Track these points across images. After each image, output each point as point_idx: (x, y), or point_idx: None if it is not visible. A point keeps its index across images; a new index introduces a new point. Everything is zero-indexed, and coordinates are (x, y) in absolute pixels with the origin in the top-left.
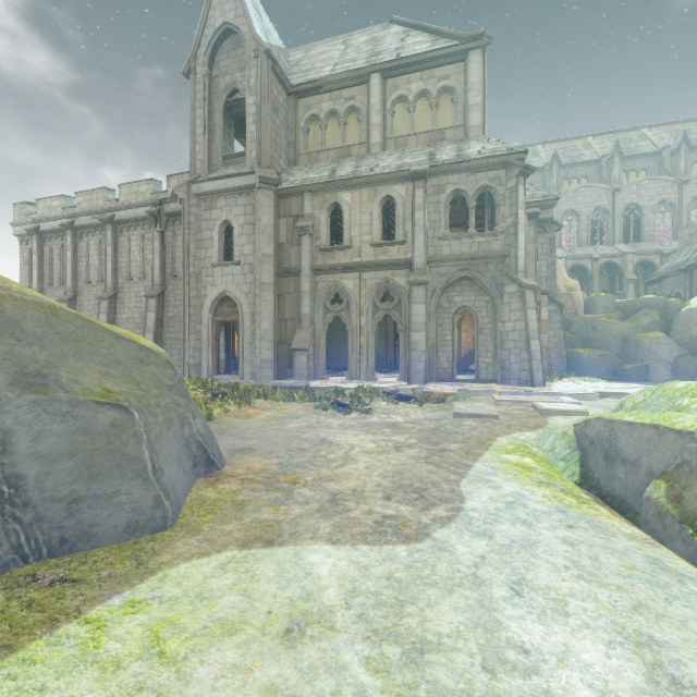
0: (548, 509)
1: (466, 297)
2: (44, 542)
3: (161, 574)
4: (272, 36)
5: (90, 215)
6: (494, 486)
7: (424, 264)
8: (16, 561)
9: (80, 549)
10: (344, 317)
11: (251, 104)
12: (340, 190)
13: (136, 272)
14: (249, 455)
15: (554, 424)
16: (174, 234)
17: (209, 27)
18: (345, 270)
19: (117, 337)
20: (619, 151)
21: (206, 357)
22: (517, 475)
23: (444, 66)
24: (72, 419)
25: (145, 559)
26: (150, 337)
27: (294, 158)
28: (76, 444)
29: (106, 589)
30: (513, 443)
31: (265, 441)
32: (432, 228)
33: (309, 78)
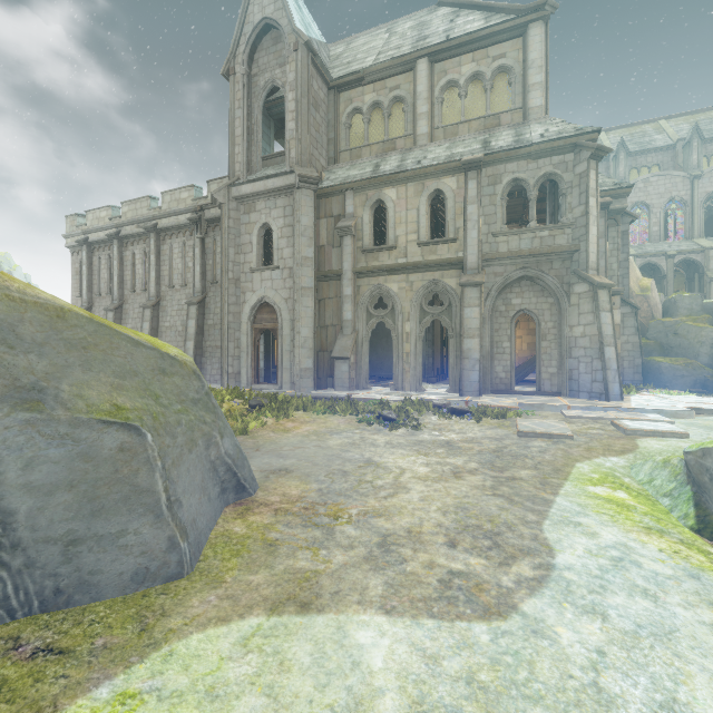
0: (673, 572)
1: (526, 299)
2: (35, 593)
3: (167, 649)
4: (313, 30)
5: (135, 224)
6: (589, 532)
7: (477, 263)
8: (1, 616)
9: (77, 602)
10: (389, 323)
11: (290, 100)
12: (384, 186)
13: (178, 280)
14: (285, 478)
15: (647, 448)
16: (215, 240)
17: (248, 24)
18: (390, 272)
19: (136, 343)
20: (698, 134)
21: (245, 366)
22: (615, 517)
23: (500, 44)
24: (72, 442)
25: (151, 622)
26: (191, 345)
27: (335, 155)
28: (76, 473)
29: (95, 670)
30: (598, 472)
31: (303, 461)
32: (487, 223)
33: (351, 70)
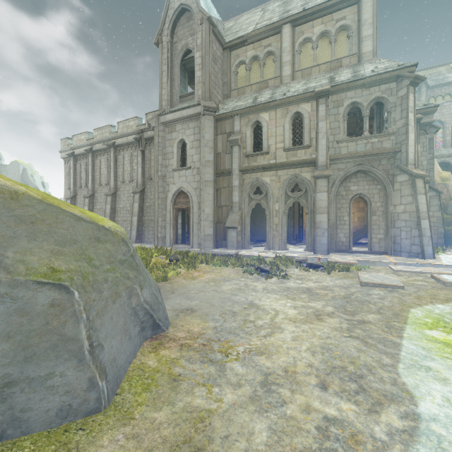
0: None
1: (361, 187)
2: None
3: None
4: (213, 11)
5: (102, 142)
6: (440, 378)
7: (326, 161)
8: None
9: (9, 436)
10: (263, 204)
11: (198, 57)
12: (260, 111)
13: (127, 178)
14: (190, 317)
15: None
16: (150, 152)
17: (171, 9)
18: (264, 169)
19: (78, 219)
20: None
21: (169, 232)
22: None
23: (341, 10)
24: (10, 300)
25: None
26: (135, 219)
27: (227, 93)
28: (13, 326)
29: None
30: (430, 317)
31: (204, 302)
32: (333, 134)
33: (238, 36)
